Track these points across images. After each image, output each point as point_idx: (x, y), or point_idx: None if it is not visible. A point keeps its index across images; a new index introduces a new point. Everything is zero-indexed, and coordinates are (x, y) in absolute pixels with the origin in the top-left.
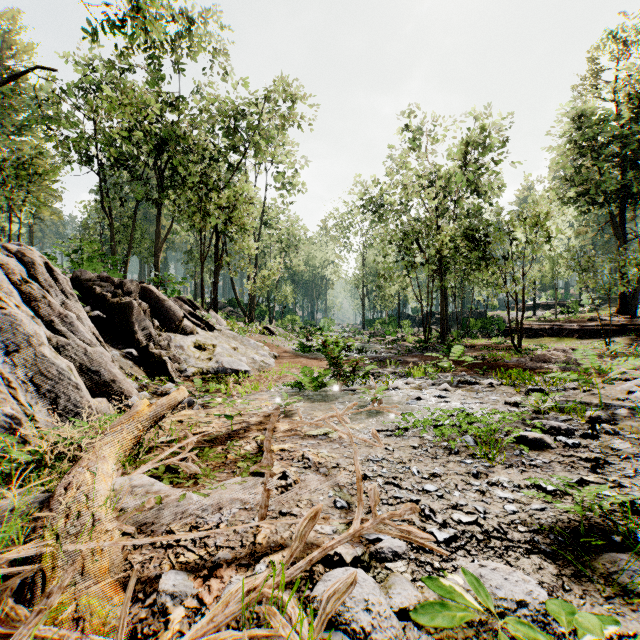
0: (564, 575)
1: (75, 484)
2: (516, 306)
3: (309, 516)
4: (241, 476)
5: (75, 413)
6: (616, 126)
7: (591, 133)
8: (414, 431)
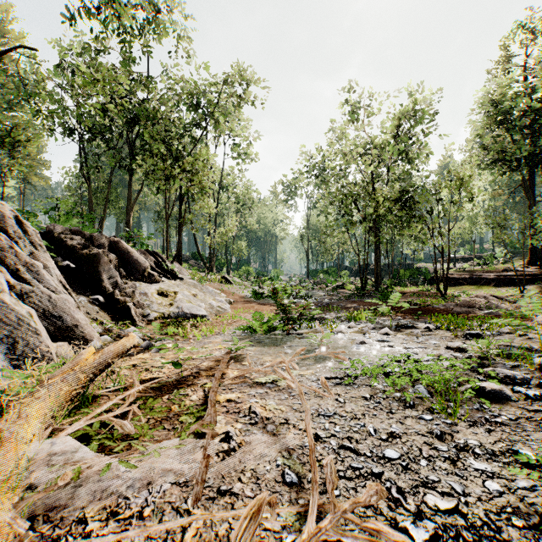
0: None
1: None
2: (442, 258)
3: (250, 512)
4: (179, 438)
5: (33, 357)
6: (528, 101)
7: (506, 107)
8: (363, 379)
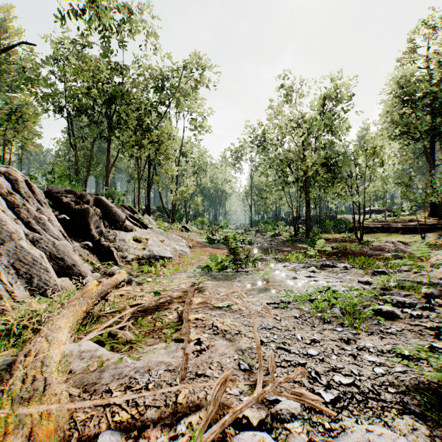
0: (435, 435)
1: (35, 350)
2: (359, 211)
3: (220, 381)
4: (165, 342)
5: (45, 289)
6: (428, 85)
7: (411, 90)
8: (294, 304)
